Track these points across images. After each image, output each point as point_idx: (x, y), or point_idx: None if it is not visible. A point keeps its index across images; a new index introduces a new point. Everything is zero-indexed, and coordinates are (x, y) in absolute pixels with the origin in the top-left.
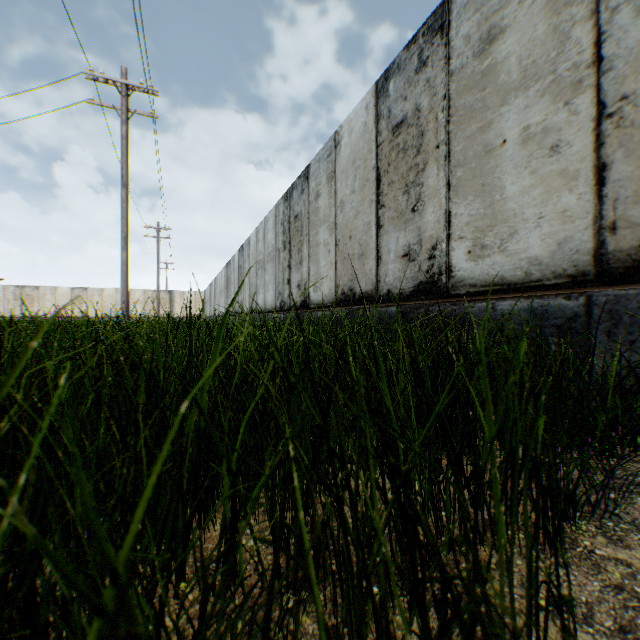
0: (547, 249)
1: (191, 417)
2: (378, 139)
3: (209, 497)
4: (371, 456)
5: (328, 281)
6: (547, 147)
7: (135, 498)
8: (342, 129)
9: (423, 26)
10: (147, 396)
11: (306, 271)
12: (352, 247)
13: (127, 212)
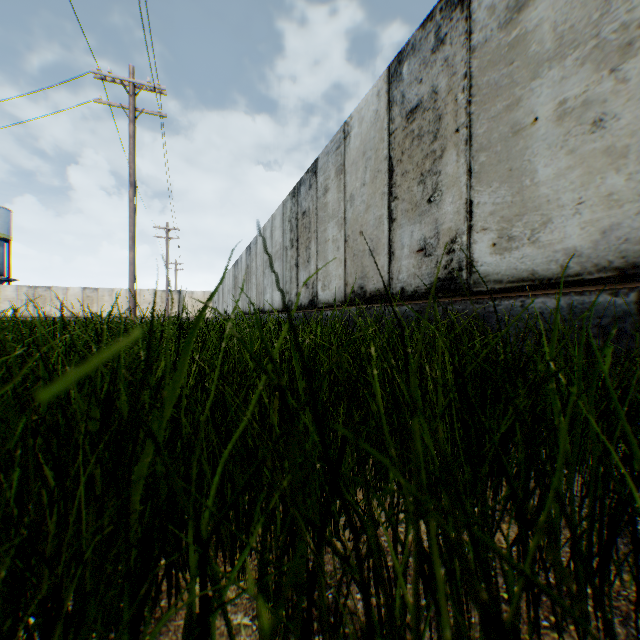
0: (588, 239)
1: (147, 457)
2: (390, 127)
3: (183, 554)
4: (440, 594)
5: (337, 279)
6: (588, 122)
7: (12, 627)
8: (352, 119)
9: (441, 1)
10: (99, 421)
11: (314, 269)
12: (362, 243)
13: (134, 211)
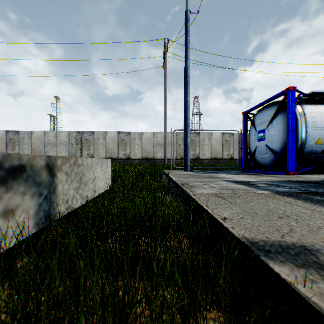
0: None
1: None
2: (7, 138)
3: None
4: None
5: None
6: (29, 150)
7: None
8: None
9: (16, 130)
10: None
11: None
12: None
13: None
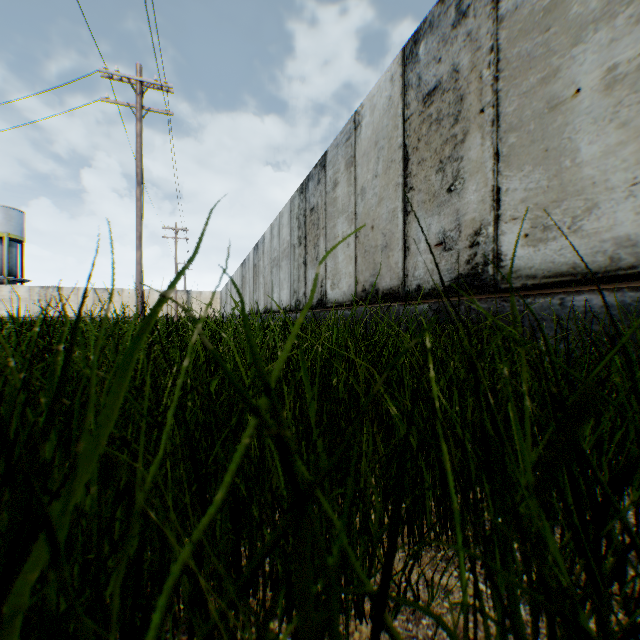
0: None
1: (36, 569)
2: (405, 113)
3: None
4: None
5: (347, 277)
6: None
7: None
8: (363, 108)
9: None
10: (0, 476)
11: (323, 267)
12: (374, 238)
13: (141, 211)
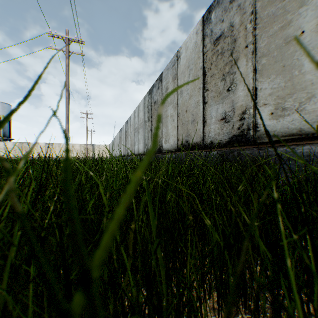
0: None
1: None
2: (204, 50)
3: None
4: None
5: (173, 137)
6: None
7: None
8: (181, 49)
9: None
10: None
11: (160, 132)
12: (187, 116)
13: (68, 104)
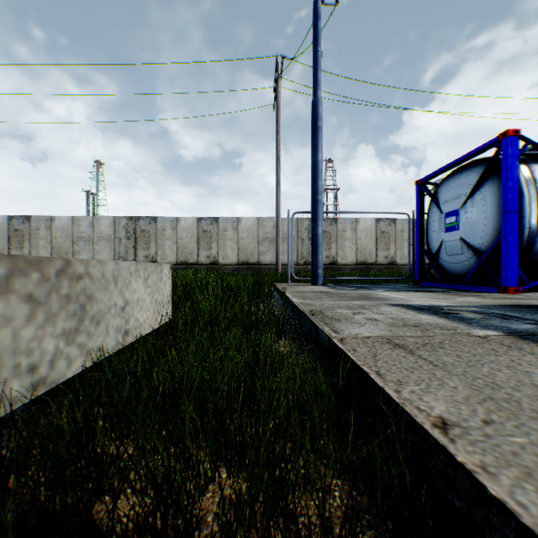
0: None
1: None
2: (10, 229)
3: None
4: None
5: None
6: (47, 248)
7: None
8: None
9: (25, 216)
10: None
11: None
12: None
13: None
